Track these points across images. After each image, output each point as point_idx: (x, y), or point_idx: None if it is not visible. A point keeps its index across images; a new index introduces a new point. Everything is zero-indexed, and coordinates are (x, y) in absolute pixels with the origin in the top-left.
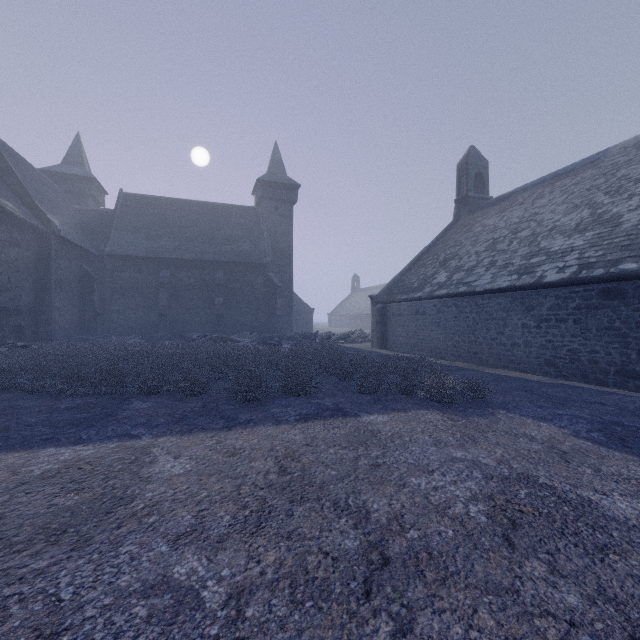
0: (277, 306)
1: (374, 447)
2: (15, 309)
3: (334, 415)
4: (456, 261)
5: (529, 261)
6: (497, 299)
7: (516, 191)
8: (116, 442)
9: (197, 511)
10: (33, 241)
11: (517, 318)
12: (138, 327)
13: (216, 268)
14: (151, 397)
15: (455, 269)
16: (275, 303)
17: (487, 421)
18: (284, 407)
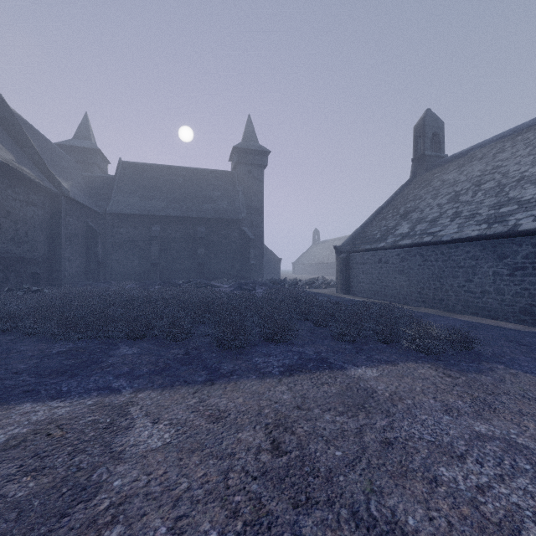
0: (250, 256)
1: (376, 413)
2: (32, 259)
3: (319, 367)
4: (417, 213)
5: (498, 210)
6: (465, 248)
7: (473, 148)
8: (95, 397)
9: (174, 519)
10: (47, 201)
11: (487, 266)
12: (134, 274)
13: (199, 223)
14: (137, 342)
15: (417, 220)
16: (249, 253)
17: (490, 379)
18: (266, 356)
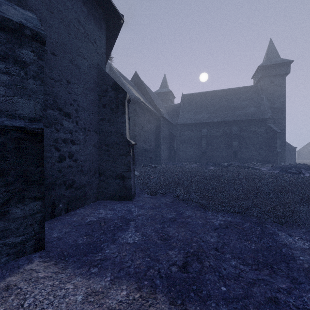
0: (277, 145)
1: None
2: (149, 150)
3: None
4: None
5: None
6: None
7: None
8: None
9: None
10: (154, 120)
11: None
12: (191, 158)
13: (232, 125)
14: (285, 227)
15: None
16: (275, 143)
17: None
18: None
